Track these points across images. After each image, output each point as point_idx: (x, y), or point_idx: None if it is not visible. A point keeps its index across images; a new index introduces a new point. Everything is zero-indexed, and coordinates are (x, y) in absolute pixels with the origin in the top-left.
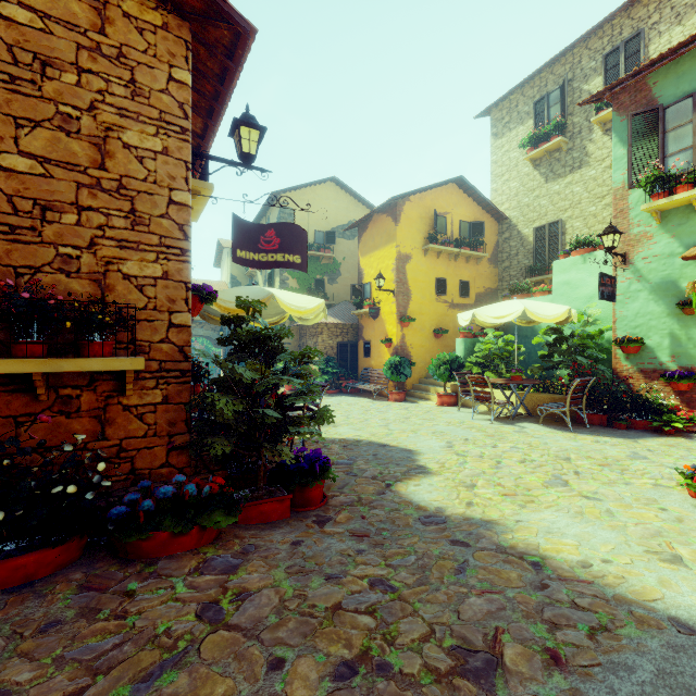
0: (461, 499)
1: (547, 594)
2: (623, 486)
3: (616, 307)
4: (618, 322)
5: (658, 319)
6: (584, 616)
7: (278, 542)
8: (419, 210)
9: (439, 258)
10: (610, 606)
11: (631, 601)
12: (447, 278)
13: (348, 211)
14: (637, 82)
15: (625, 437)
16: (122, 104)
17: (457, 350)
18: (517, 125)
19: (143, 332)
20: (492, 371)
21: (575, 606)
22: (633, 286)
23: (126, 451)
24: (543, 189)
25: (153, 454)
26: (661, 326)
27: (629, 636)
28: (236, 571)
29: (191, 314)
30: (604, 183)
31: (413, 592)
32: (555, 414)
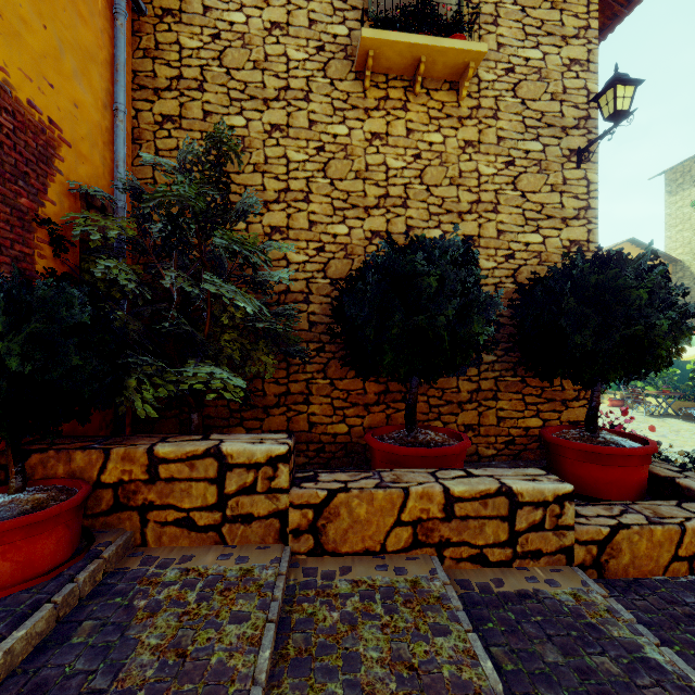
0: None
1: None
2: (694, 439)
3: None
4: None
5: None
6: None
7: None
8: None
9: None
10: None
11: None
12: None
13: None
14: None
15: None
16: None
17: None
18: (689, 187)
19: None
20: (652, 385)
21: None
22: None
23: None
24: None
25: None
26: None
27: None
28: None
29: None
30: None
31: None
32: None
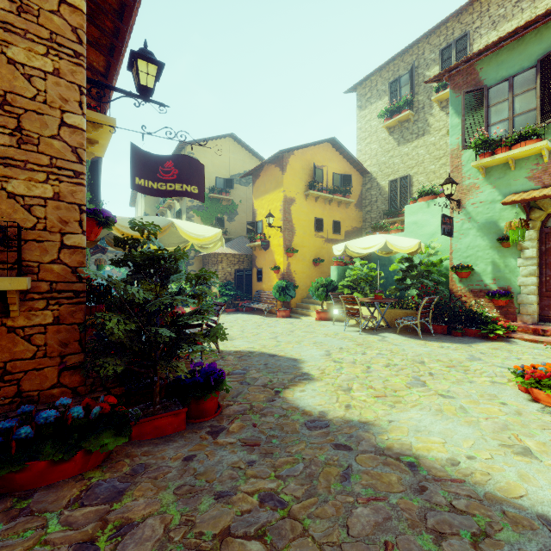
0: (341, 402)
1: (427, 497)
2: (469, 384)
3: (452, 241)
4: (454, 253)
5: (483, 250)
6: (464, 520)
7: (170, 458)
8: (301, 162)
9: (317, 202)
10: (484, 506)
11: (501, 500)
12: (323, 218)
13: (244, 162)
14: (468, 67)
15: (462, 343)
16: (6, 18)
17: (331, 276)
18: (376, 100)
19: (30, 252)
20: (359, 292)
21: (454, 509)
22: (465, 225)
23: (11, 374)
24: (396, 151)
25: (43, 375)
26: (486, 256)
27: (509, 541)
28: (121, 498)
29: (89, 237)
30: (441, 147)
31: (303, 506)
32: (408, 326)
